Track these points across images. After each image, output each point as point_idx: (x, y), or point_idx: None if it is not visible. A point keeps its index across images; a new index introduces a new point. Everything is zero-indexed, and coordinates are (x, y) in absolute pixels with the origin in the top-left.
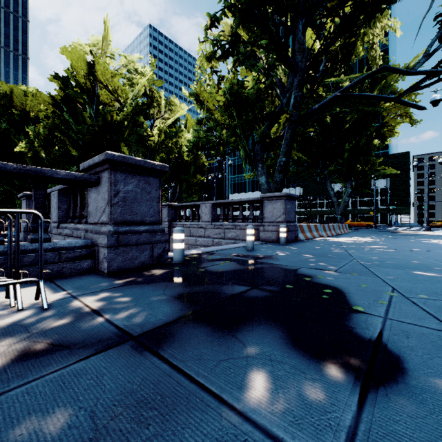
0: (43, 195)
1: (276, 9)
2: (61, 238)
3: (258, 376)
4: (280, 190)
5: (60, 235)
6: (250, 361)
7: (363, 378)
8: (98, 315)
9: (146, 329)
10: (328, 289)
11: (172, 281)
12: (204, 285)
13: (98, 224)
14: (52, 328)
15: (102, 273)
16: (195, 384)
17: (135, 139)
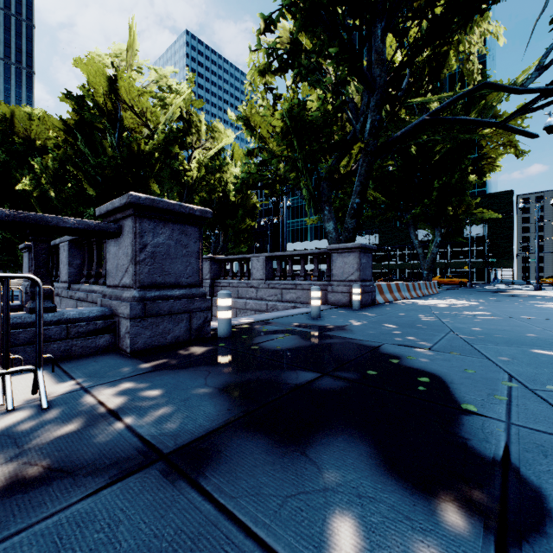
0: (45, 250)
1: (349, 8)
2: (72, 303)
3: (343, 524)
4: (353, 239)
5: (71, 299)
6: (329, 497)
7: (496, 528)
8: (116, 419)
9: (182, 441)
10: (424, 377)
11: (216, 364)
12: (258, 371)
13: (119, 287)
14: (52, 440)
15: (124, 353)
16: (252, 540)
17: (168, 175)
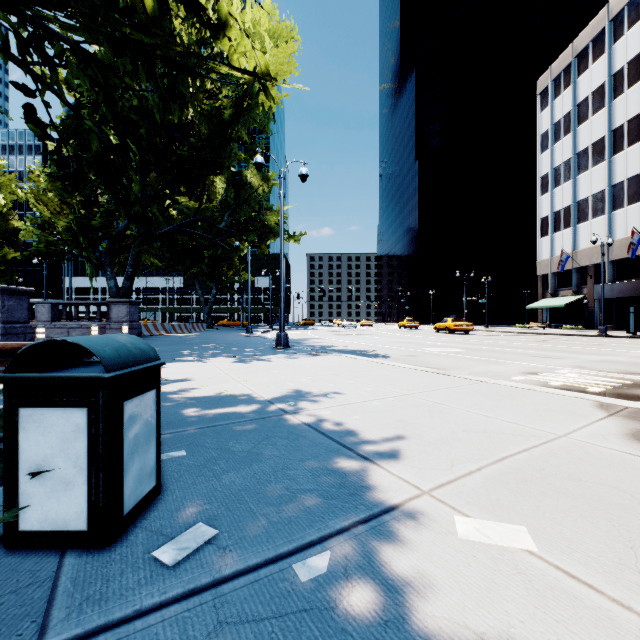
0: None
1: None
2: None
3: None
4: (129, 294)
5: None
6: None
7: None
8: None
9: None
10: None
11: None
12: None
13: None
14: None
15: None
16: None
17: None
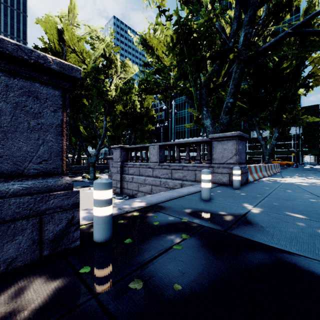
0: None
1: None
2: None
3: None
4: (226, 131)
5: None
6: None
7: None
8: None
9: None
10: None
11: None
12: None
13: None
14: None
15: None
16: None
17: (97, 94)
